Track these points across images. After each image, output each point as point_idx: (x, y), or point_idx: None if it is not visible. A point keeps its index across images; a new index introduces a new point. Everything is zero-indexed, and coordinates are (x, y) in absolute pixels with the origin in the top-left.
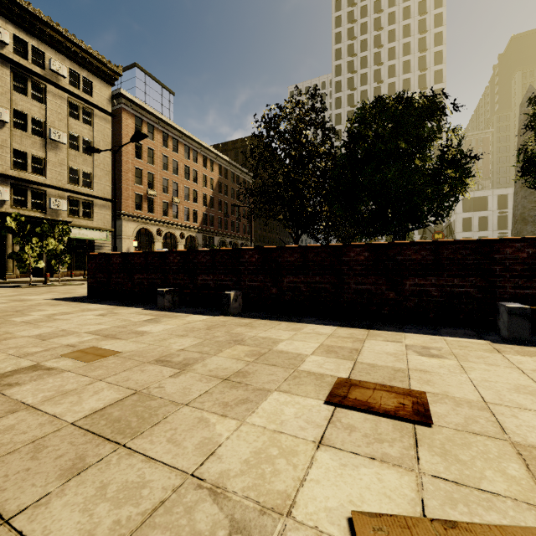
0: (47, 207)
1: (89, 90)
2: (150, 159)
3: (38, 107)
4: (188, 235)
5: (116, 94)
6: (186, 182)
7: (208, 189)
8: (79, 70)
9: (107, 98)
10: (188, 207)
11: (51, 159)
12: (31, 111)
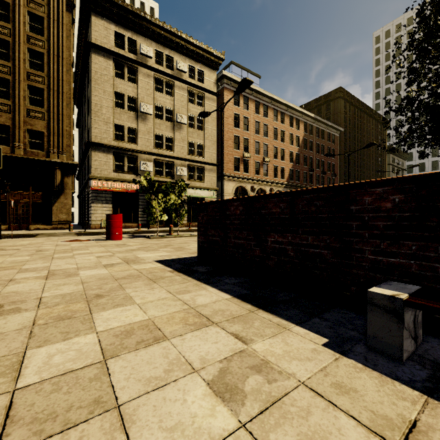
0: (174, 174)
1: (201, 78)
2: (245, 126)
3: (169, 100)
4: (276, 191)
5: (220, 76)
6: (274, 143)
7: (293, 147)
8: (195, 64)
9: (213, 82)
10: (276, 165)
11: (177, 137)
12: (165, 104)
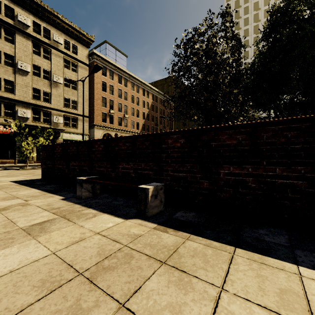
0: (51, 121)
1: (75, 51)
2: (111, 91)
3: (47, 63)
4: None
5: (91, 53)
6: (132, 105)
7: (145, 109)
8: (70, 40)
9: (86, 55)
10: (133, 120)
11: (54, 93)
12: (43, 65)
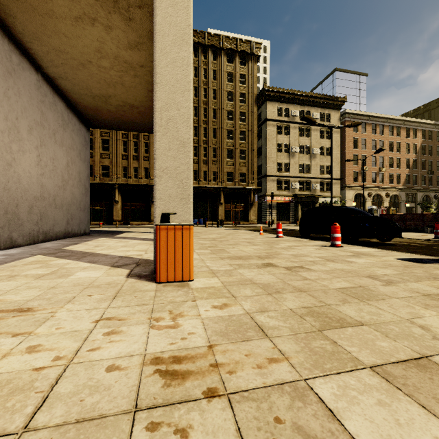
0: (311, 188)
1: (328, 119)
2: (362, 146)
3: (308, 140)
4: (391, 194)
5: (342, 113)
6: (390, 154)
7: (410, 154)
8: (324, 111)
9: (337, 119)
10: (391, 173)
11: (312, 164)
12: (305, 143)
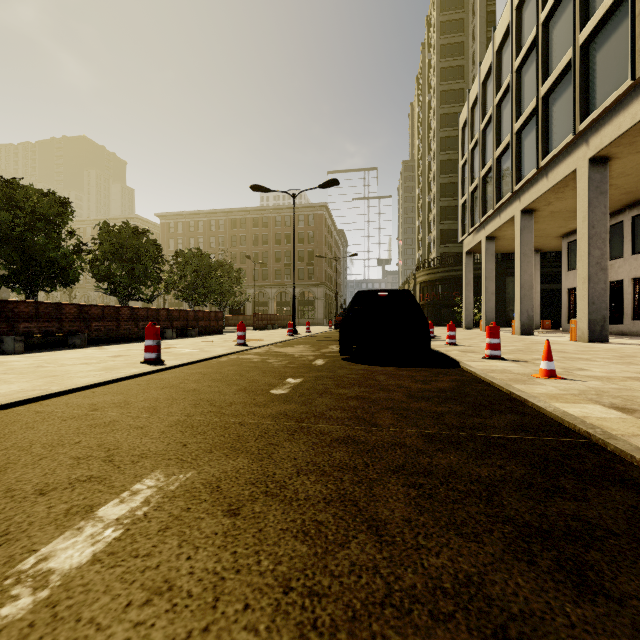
0: None
1: None
2: None
3: None
4: None
5: None
6: None
7: None
8: None
9: None
10: None
11: None
12: None
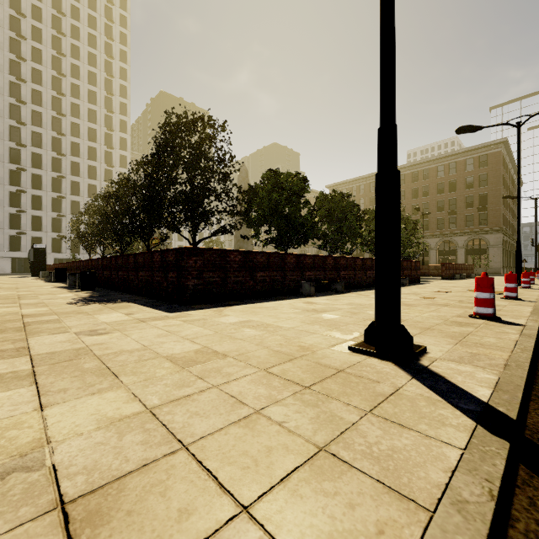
0: None
1: None
2: None
3: None
4: None
5: None
6: None
7: None
8: None
9: None
10: None
11: None
12: None
